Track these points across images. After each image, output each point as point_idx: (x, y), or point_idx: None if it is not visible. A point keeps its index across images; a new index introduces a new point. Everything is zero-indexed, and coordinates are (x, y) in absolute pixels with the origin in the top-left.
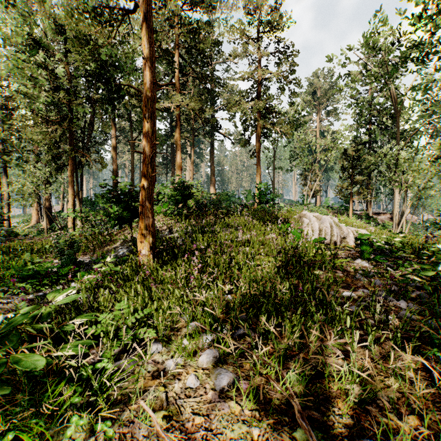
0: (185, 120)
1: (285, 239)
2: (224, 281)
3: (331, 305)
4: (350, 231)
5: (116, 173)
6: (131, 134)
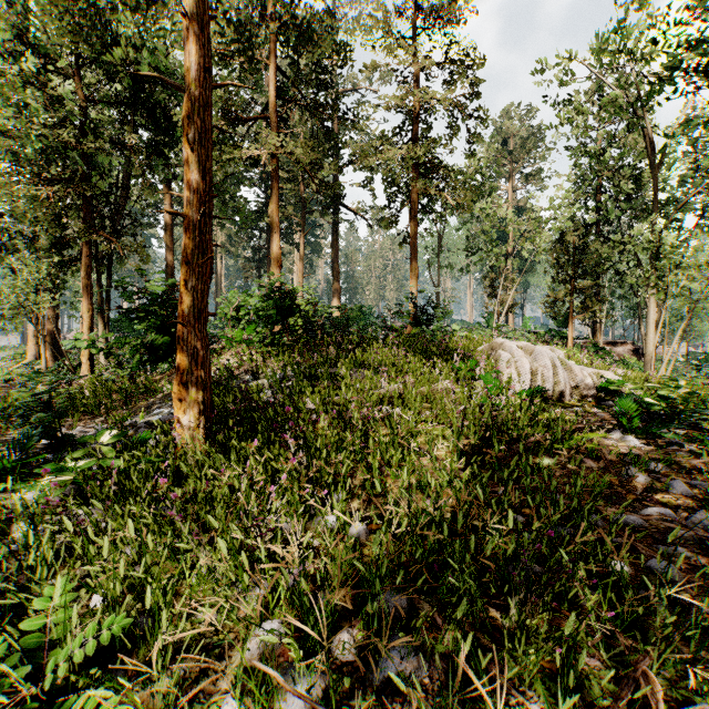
0: (289, 186)
1: (470, 391)
2: (352, 491)
3: (621, 573)
4: (586, 374)
5: (172, 275)
6: None
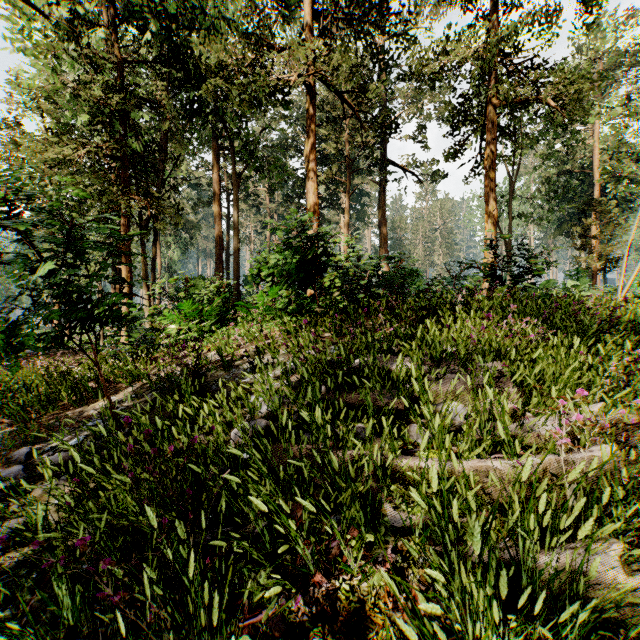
0: (333, 146)
1: None
2: None
3: None
4: None
5: (220, 244)
6: (233, 166)
